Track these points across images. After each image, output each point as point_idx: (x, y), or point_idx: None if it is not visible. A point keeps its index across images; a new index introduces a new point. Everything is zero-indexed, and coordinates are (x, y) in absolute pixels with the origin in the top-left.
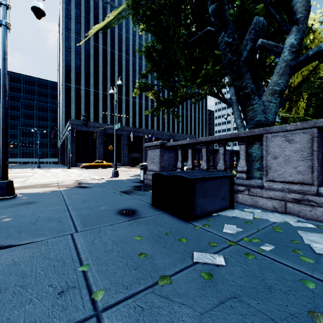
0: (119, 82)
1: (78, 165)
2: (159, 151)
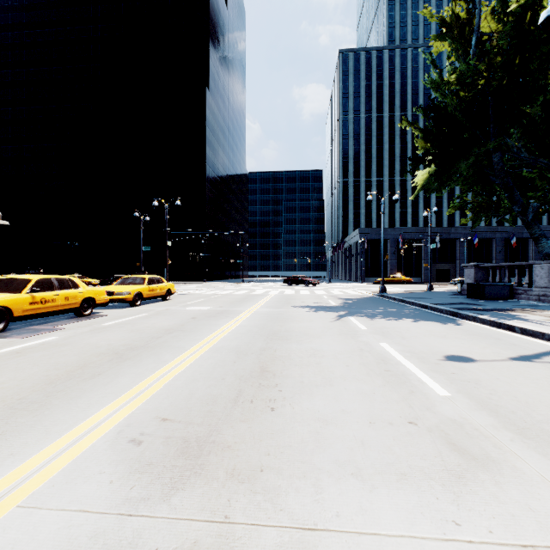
0: (435, 209)
1: (366, 280)
2: (474, 270)
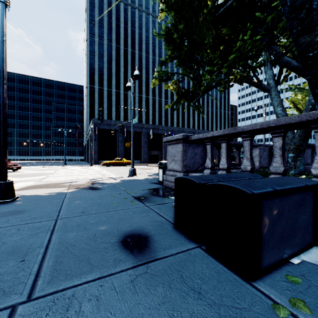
0: (136, 72)
1: (100, 163)
2: (182, 146)
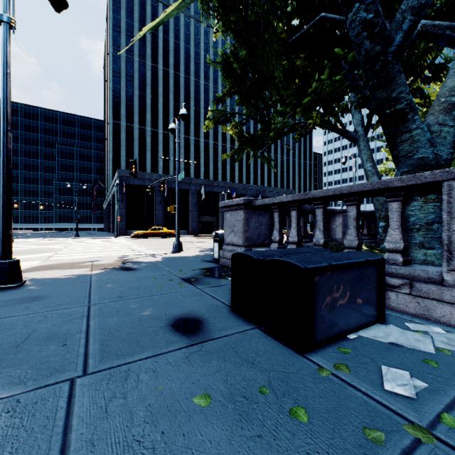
0: (183, 110)
1: (129, 233)
2: (243, 213)
